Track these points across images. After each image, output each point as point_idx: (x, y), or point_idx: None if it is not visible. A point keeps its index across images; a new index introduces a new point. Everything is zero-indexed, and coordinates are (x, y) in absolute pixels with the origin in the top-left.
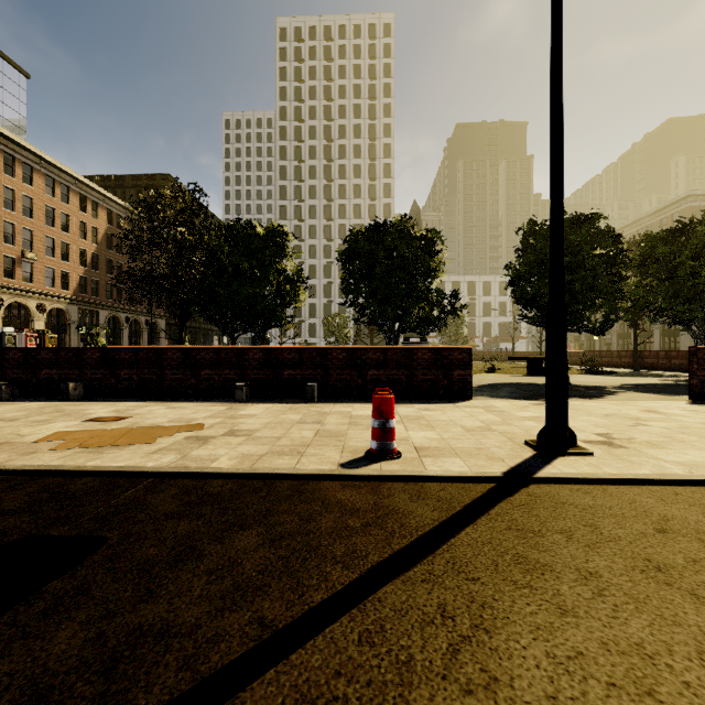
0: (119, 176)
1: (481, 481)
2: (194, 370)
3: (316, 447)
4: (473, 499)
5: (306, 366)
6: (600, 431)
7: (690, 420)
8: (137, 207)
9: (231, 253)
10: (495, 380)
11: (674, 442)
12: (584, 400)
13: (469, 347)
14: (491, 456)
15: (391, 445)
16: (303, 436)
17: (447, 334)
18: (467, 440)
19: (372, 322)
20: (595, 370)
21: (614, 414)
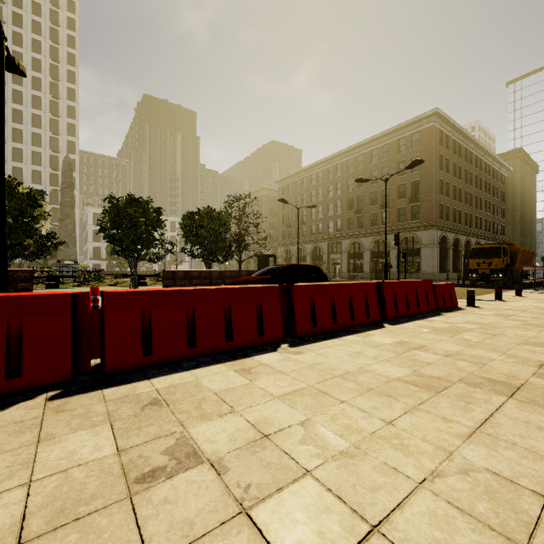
0: None
1: None
2: None
3: None
4: None
5: None
6: None
7: None
8: None
9: None
10: None
11: None
12: None
13: (30, 269)
14: None
15: None
16: None
17: (115, 258)
18: None
19: None
20: None
21: None
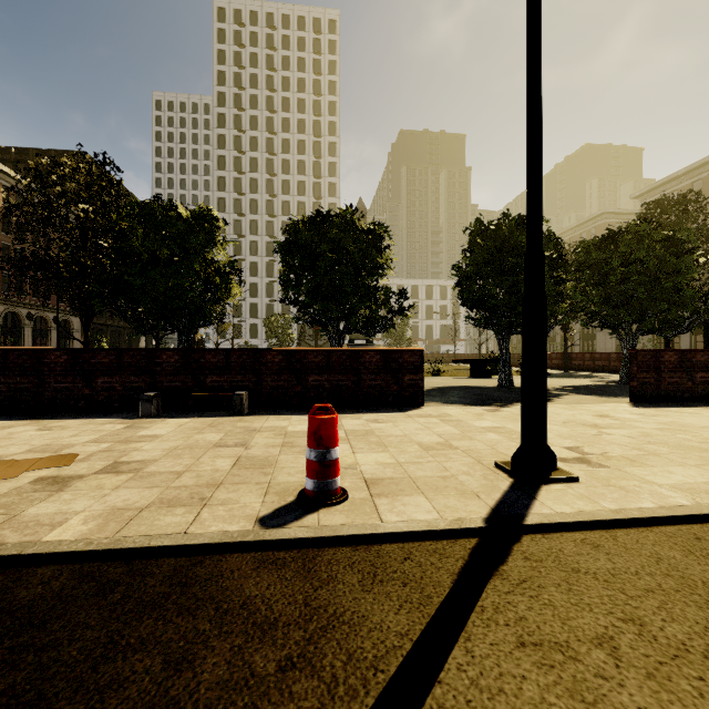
0: (21, 149)
1: (458, 536)
2: (87, 377)
3: (230, 488)
4: (453, 575)
5: (235, 371)
6: (569, 443)
7: (645, 425)
8: (25, 176)
9: (147, 237)
10: (442, 383)
11: (650, 455)
12: None
13: (421, 349)
14: (463, 490)
15: (334, 484)
16: (216, 469)
17: (392, 336)
18: (428, 464)
19: (315, 321)
20: None
21: (571, 421)
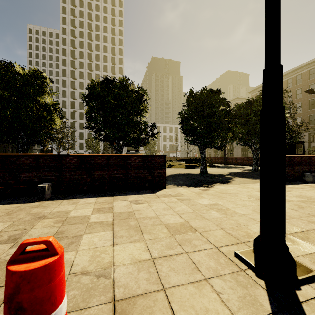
0: None
1: None
2: None
3: None
4: None
5: (43, 169)
6: None
7: (292, 199)
8: None
9: None
10: (173, 172)
11: None
12: (224, 185)
13: (164, 155)
14: None
15: None
16: None
17: (148, 149)
18: (179, 258)
19: (105, 139)
20: (212, 165)
21: (251, 197)
